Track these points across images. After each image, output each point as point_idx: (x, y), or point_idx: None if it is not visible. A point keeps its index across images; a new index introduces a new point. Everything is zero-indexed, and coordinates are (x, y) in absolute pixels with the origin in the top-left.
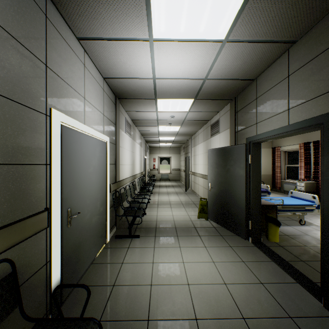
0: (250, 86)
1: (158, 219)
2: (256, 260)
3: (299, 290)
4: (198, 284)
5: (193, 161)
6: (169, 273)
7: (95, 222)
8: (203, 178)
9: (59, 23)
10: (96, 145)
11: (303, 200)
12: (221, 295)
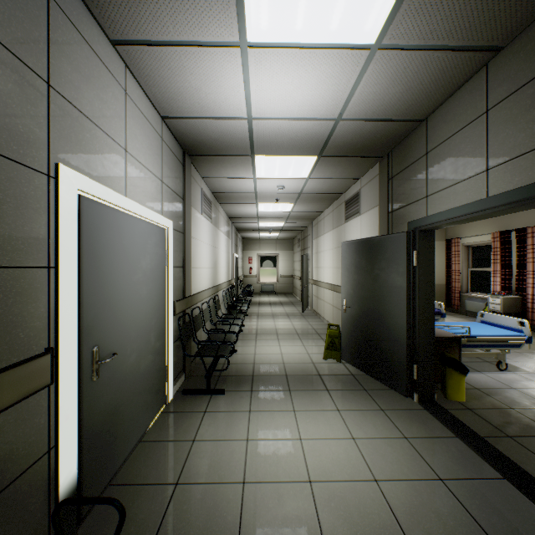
0: (415, 132)
1: (256, 361)
2: (428, 435)
3: (510, 493)
4: (327, 480)
5: (315, 261)
6: (276, 459)
7: (147, 368)
8: (332, 290)
9: (75, 10)
10: (148, 233)
11: (502, 328)
12: (369, 503)
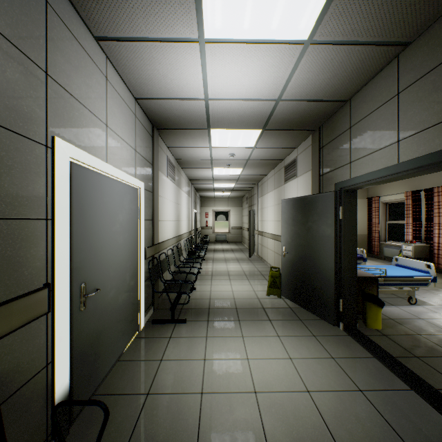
0: (341, 110)
1: (212, 297)
2: (350, 355)
3: (416, 401)
4: (269, 391)
5: (260, 216)
6: (227, 375)
7: (123, 302)
8: (274, 239)
9: (67, 14)
10: (124, 192)
11: (412, 270)
12: (303, 408)
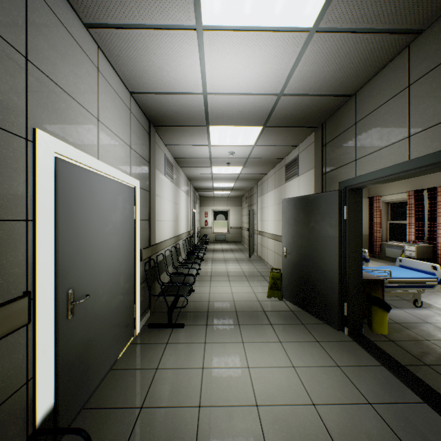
0: (346, 105)
1: (210, 299)
2: (357, 363)
3: (430, 416)
4: (271, 404)
5: (260, 215)
6: (227, 385)
7: (117, 306)
8: (274, 239)
9: None
10: (118, 191)
11: (417, 272)
12: (308, 425)
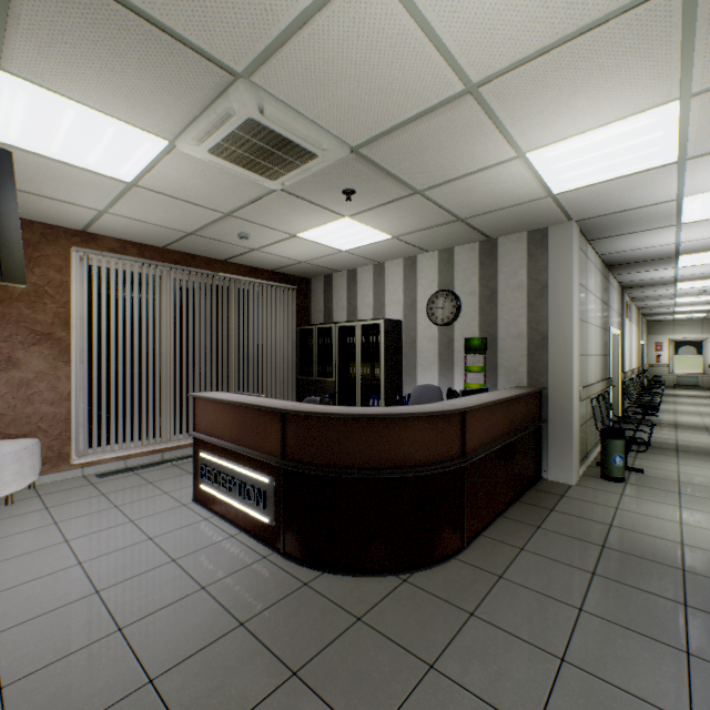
0: None
1: (676, 421)
2: None
3: None
4: None
5: None
6: (693, 440)
7: (615, 399)
8: None
9: (609, 278)
10: (616, 340)
11: None
12: None
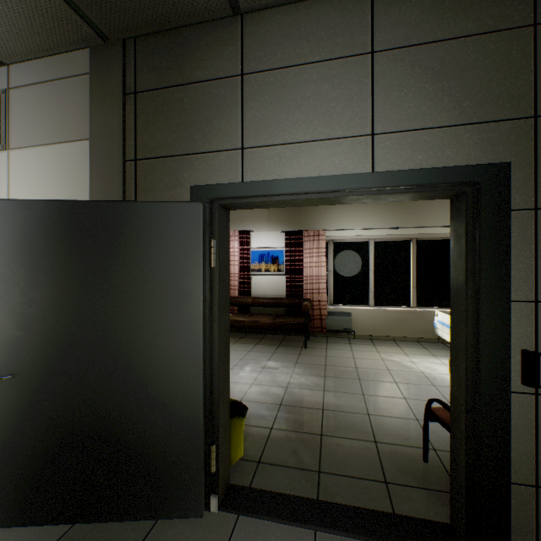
0: (213, 27)
1: None
2: None
3: None
4: None
5: None
6: None
7: None
8: None
9: None
10: None
11: None
12: None
